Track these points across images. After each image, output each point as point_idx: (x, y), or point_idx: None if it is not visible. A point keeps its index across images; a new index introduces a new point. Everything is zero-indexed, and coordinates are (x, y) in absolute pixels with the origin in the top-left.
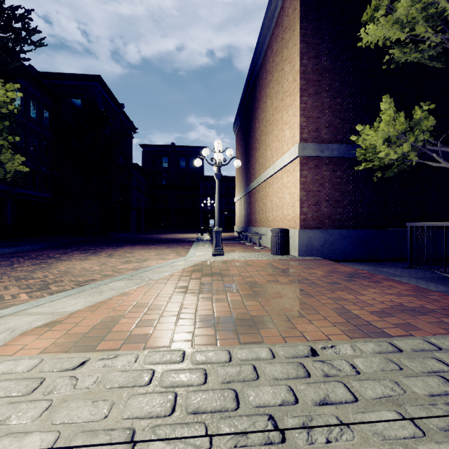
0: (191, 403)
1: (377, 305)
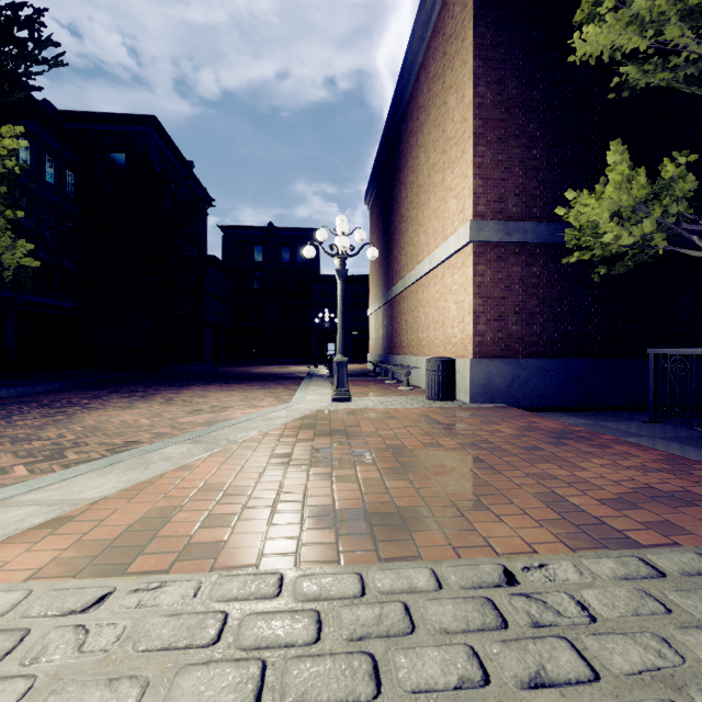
0: (292, 682)
1: (608, 487)
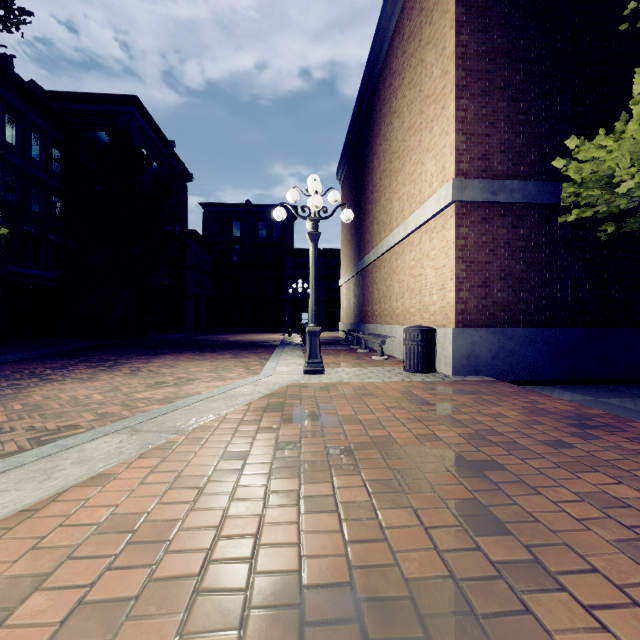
0: None
1: None
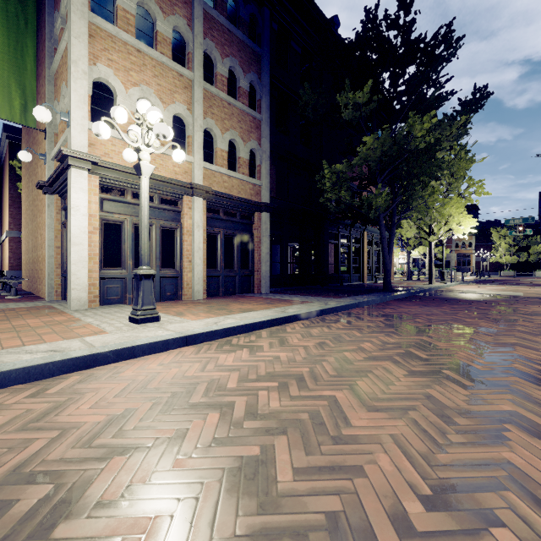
0: None
1: None
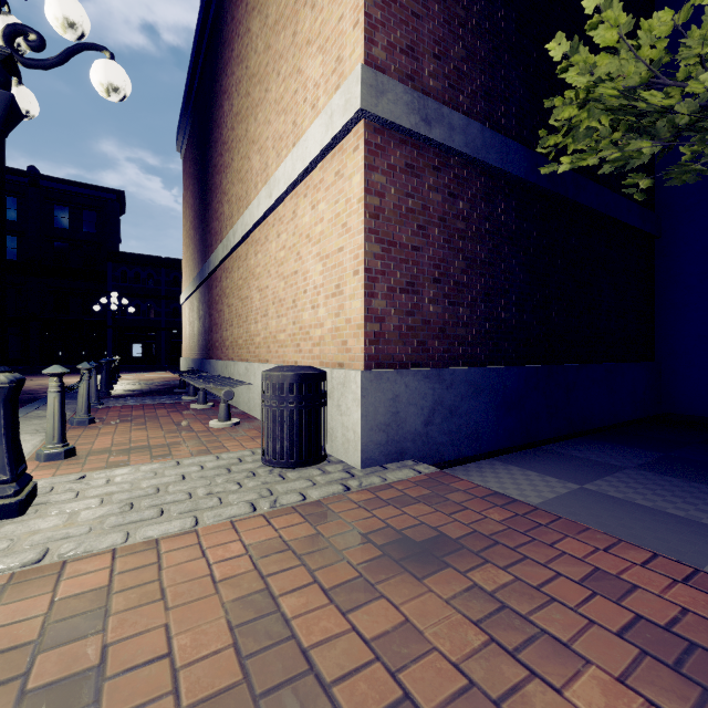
0: None
1: None
